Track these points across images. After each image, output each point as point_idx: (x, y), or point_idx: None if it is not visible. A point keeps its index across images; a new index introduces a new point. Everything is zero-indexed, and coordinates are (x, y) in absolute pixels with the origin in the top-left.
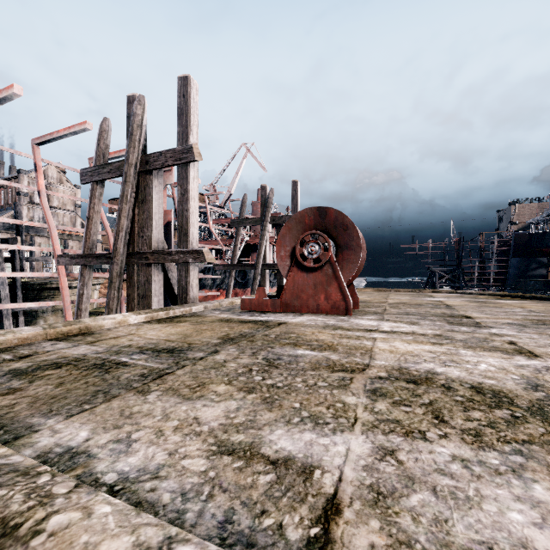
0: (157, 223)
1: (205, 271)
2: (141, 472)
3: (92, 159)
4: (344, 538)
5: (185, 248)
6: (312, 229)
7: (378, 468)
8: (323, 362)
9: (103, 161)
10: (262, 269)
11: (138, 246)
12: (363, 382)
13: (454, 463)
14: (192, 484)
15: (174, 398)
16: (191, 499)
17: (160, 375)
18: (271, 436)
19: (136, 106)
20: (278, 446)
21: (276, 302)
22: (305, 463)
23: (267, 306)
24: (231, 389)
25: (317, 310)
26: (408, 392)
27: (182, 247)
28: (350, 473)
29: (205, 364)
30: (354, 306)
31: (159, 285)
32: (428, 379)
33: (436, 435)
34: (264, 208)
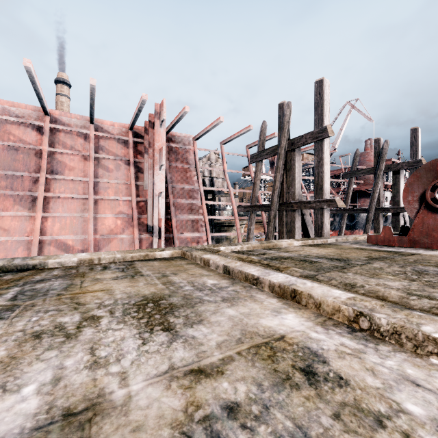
0: (298, 183)
1: None
2: None
3: (247, 146)
4: None
5: (320, 198)
6: None
7: None
8: None
9: (262, 148)
10: (375, 212)
11: (285, 198)
12: None
13: None
14: None
15: (363, 276)
16: None
17: (344, 268)
18: None
19: (286, 110)
20: None
21: (403, 239)
22: None
23: (393, 241)
24: (397, 278)
25: None
26: None
27: (318, 197)
28: None
29: (368, 267)
30: None
31: (299, 224)
32: None
33: None
34: (377, 158)
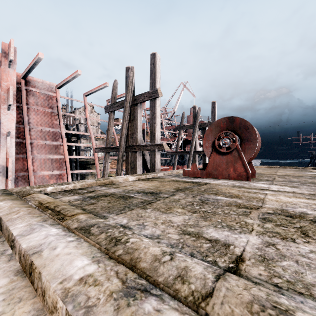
0: (139, 131)
1: (161, 156)
2: (152, 236)
3: (108, 100)
4: (245, 269)
5: (153, 143)
6: (225, 130)
7: (265, 249)
8: (233, 203)
9: (114, 101)
10: (193, 154)
11: (130, 142)
12: (257, 214)
13: (311, 253)
14: (174, 242)
15: (158, 212)
16: (174, 247)
17: (149, 203)
18: (207, 231)
19: (130, 72)
20: (211, 235)
21: (203, 172)
22: (225, 242)
23: (198, 174)
24: (184, 211)
25: (228, 177)
26: (286, 221)
27: (152, 142)
28: (249, 249)
29: (169, 200)
30: (252, 176)
31: (140, 162)
32: (300, 216)
33: (302, 241)
34: (194, 119)
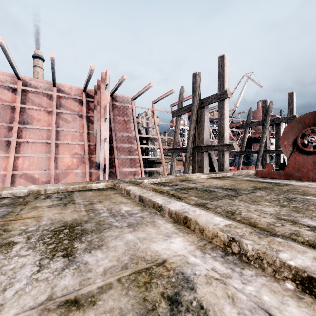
0: (206, 132)
1: None
2: None
3: (172, 105)
4: None
5: (222, 143)
6: (311, 126)
7: None
8: None
9: (181, 106)
10: (263, 153)
11: (197, 143)
12: None
13: None
14: None
15: (246, 203)
16: None
17: (233, 196)
18: (303, 220)
19: (197, 78)
20: (308, 223)
21: (281, 173)
22: None
23: (274, 175)
24: (272, 204)
25: (315, 179)
26: None
27: (220, 142)
28: None
29: (252, 195)
30: None
31: (207, 162)
32: None
33: None
34: (264, 114)
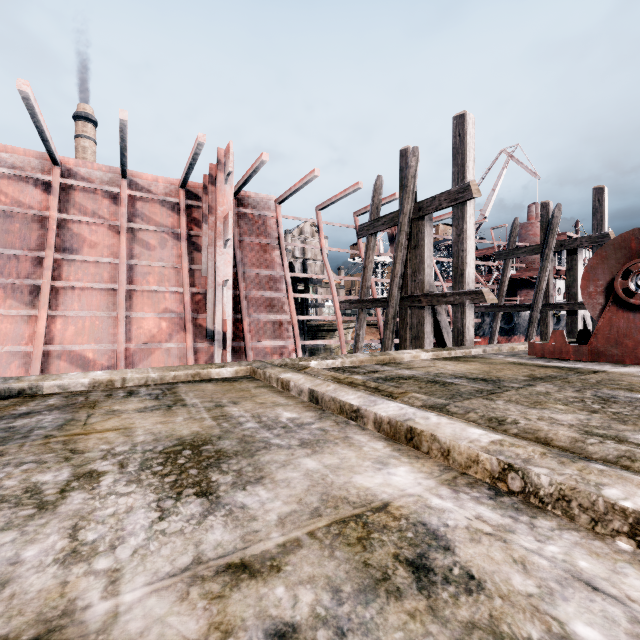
0: (428, 267)
1: None
2: None
3: (356, 213)
4: None
5: (460, 290)
6: None
7: None
8: None
9: (376, 215)
10: (542, 310)
11: (410, 290)
12: None
13: None
14: None
15: (519, 405)
16: None
17: (492, 393)
18: (635, 436)
19: (410, 159)
20: None
21: (581, 349)
22: None
23: (567, 353)
24: (571, 408)
25: None
26: None
27: (457, 288)
28: None
29: (528, 392)
30: None
31: (430, 327)
32: None
33: None
34: (545, 231)
